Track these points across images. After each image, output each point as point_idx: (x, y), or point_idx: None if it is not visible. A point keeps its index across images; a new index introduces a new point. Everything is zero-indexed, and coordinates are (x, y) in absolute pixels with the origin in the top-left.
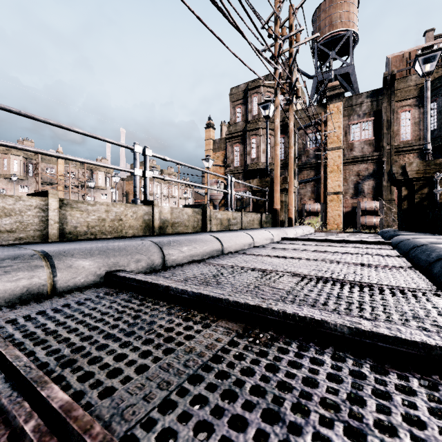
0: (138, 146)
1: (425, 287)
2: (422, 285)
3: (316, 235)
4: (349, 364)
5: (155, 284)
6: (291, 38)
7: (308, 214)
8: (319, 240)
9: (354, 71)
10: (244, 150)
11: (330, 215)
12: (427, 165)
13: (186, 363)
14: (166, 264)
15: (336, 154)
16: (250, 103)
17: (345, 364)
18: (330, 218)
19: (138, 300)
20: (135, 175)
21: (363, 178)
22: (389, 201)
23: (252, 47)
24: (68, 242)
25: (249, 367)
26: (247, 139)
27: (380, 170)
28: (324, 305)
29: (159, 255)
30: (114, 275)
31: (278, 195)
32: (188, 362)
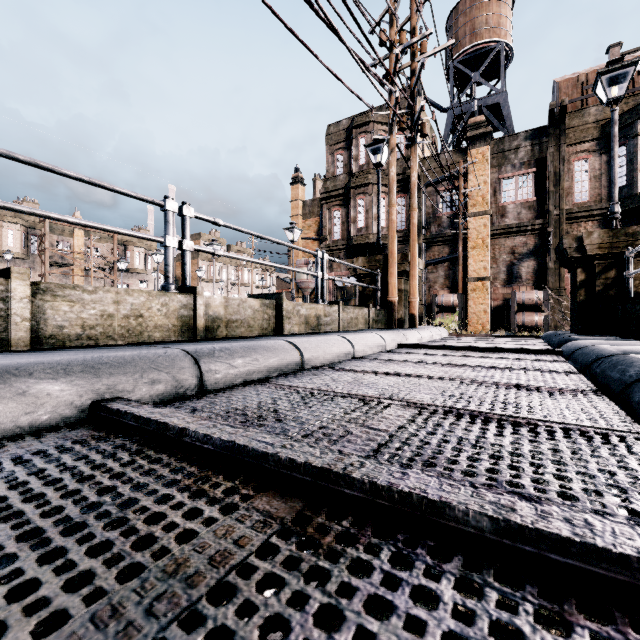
0: (171, 201)
1: (622, 426)
2: (616, 422)
3: (451, 340)
4: (490, 603)
5: (164, 425)
6: (413, 46)
7: (440, 310)
8: (454, 348)
9: (507, 101)
10: (348, 216)
11: (472, 312)
12: (615, 236)
13: (153, 605)
14: (205, 387)
15: (481, 222)
16: (356, 147)
17: (483, 603)
18: (472, 316)
19: (132, 453)
20: (166, 247)
21: (520, 257)
22: (558, 290)
23: (353, 56)
24: (41, 351)
25: (282, 614)
26: (351, 200)
27: (545, 246)
28: (453, 461)
29: (192, 373)
30: (103, 407)
31: (395, 280)
32: (158, 603)
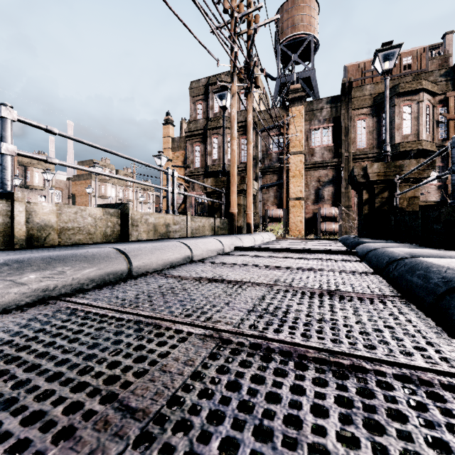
0: None
1: None
2: (449, 353)
3: (277, 242)
4: None
5: None
6: (248, 16)
7: (271, 220)
8: (277, 250)
9: (315, 76)
10: (205, 150)
11: (292, 221)
12: (388, 167)
13: None
14: None
15: (298, 158)
16: (211, 99)
17: None
18: (292, 224)
19: None
20: None
21: (323, 184)
22: (347, 207)
23: (195, 1)
24: None
25: None
26: (208, 138)
27: (339, 177)
28: None
29: None
30: None
31: (235, 196)
32: None
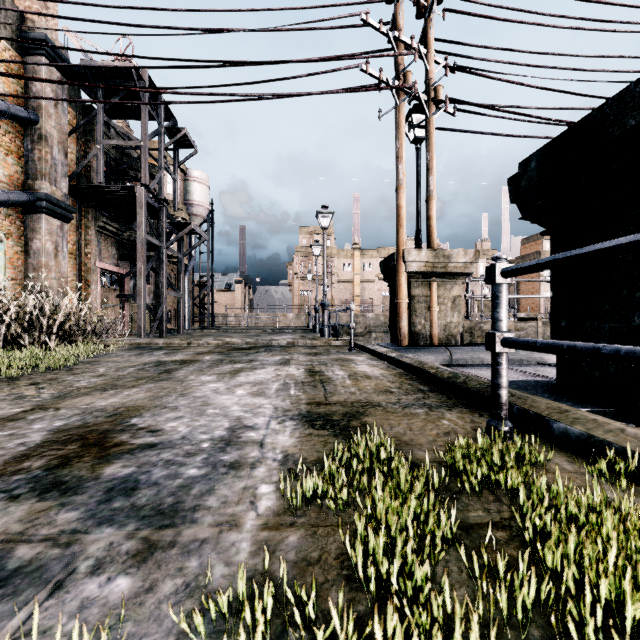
0: None
1: None
2: None
3: None
4: None
5: None
6: None
7: None
8: None
9: None
10: None
11: None
12: None
13: None
14: None
15: None
16: None
17: None
18: None
19: None
20: None
21: None
22: None
23: None
24: None
25: None
26: None
27: None
28: None
29: None
30: None
31: None
32: None
